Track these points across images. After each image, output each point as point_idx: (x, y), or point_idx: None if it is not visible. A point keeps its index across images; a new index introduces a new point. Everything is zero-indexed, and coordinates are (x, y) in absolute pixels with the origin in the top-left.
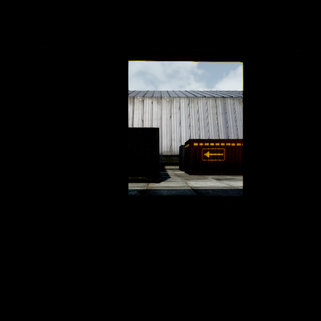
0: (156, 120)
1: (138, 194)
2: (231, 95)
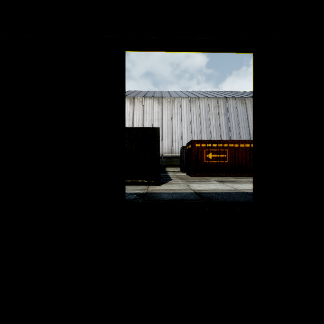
0: (157, 120)
1: (137, 198)
2: (233, 95)
